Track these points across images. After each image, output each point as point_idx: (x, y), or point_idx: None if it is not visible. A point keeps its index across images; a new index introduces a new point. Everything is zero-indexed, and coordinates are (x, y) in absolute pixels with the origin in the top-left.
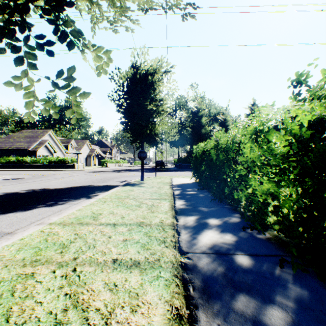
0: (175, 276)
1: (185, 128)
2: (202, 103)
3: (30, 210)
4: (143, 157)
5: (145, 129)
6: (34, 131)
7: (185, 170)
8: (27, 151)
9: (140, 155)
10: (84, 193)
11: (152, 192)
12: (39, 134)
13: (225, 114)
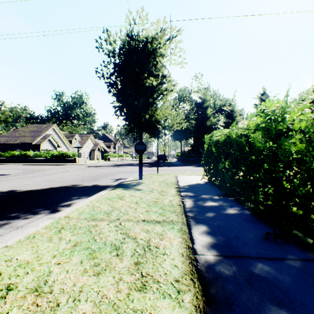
0: None
1: (188, 120)
2: (207, 93)
3: None
4: (141, 149)
5: (144, 113)
6: (39, 126)
7: (189, 164)
8: (31, 145)
9: (138, 147)
10: (55, 201)
11: (149, 203)
12: (44, 129)
13: (232, 105)
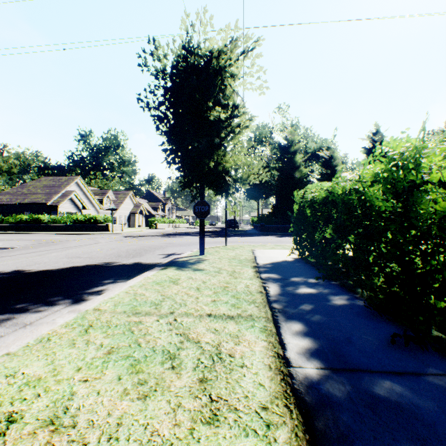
0: None
1: (269, 171)
2: (296, 132)
3: None
4: (203, 212)
5: (207, 160)
6: (57, 179)
7: (271, 234)
8: (45, 206)
9: (198, 208)
10: (79, 286)
11: (217, 289)
12: (63, 183)
13: (331, 149)
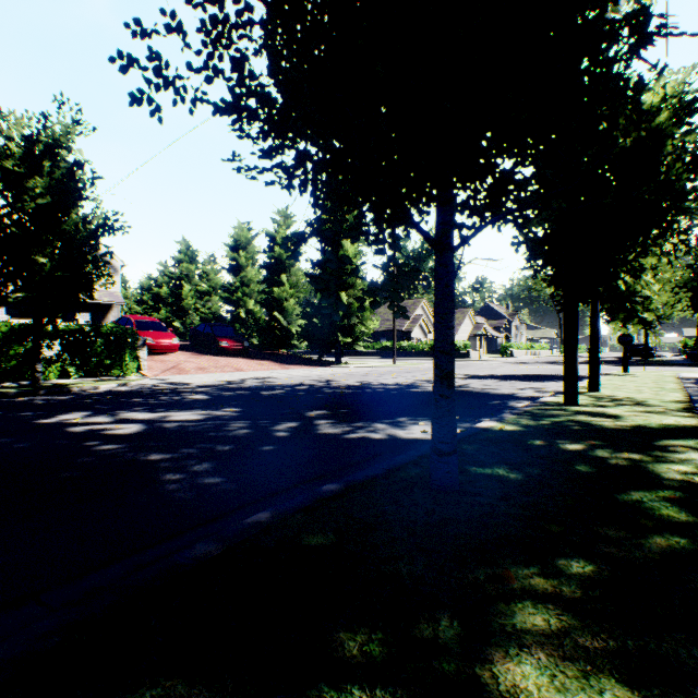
0: (682, 393)
1: None
2: None
3: (545, 382)
4: (626, 341)
5: None
6: (402, 303)
7: None
8: (399, 332)
9: (621, 339)
10: None
11: (650, 380)
12: (410, 307)
13: None
